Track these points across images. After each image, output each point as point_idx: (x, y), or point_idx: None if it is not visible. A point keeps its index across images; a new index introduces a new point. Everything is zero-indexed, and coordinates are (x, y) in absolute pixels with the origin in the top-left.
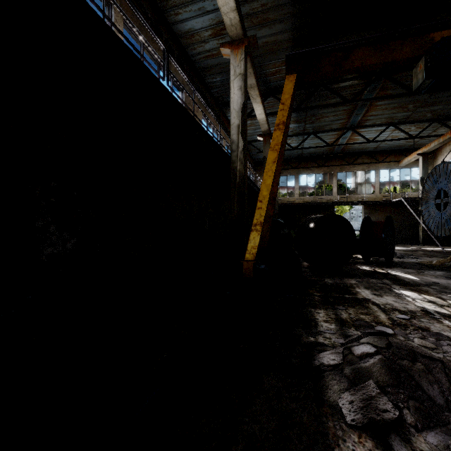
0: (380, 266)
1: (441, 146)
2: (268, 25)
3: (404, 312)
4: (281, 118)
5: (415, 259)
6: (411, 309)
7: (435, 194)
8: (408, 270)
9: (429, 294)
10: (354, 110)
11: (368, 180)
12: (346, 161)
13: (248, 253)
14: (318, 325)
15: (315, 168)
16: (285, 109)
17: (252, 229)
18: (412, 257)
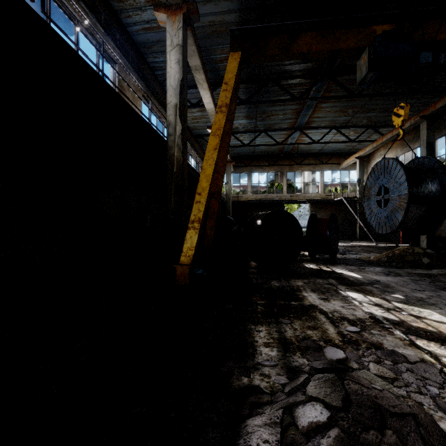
0: (326, 263)
1: (374, 151)
2: (213, 1)
3: (353, 322)
4: (224, 100)
5: (355, 255)
6: (360, 316)
7: (376, 191)
8: (351, 268)
9: (374, 294)
10: (302, 111)
11: (313, 181)
12: (294, 161)
13: (183, 255)
14: (256, 353)
15: (266, 166)
16: (228, 90)
17: (189, 226)
18: (353, 253)
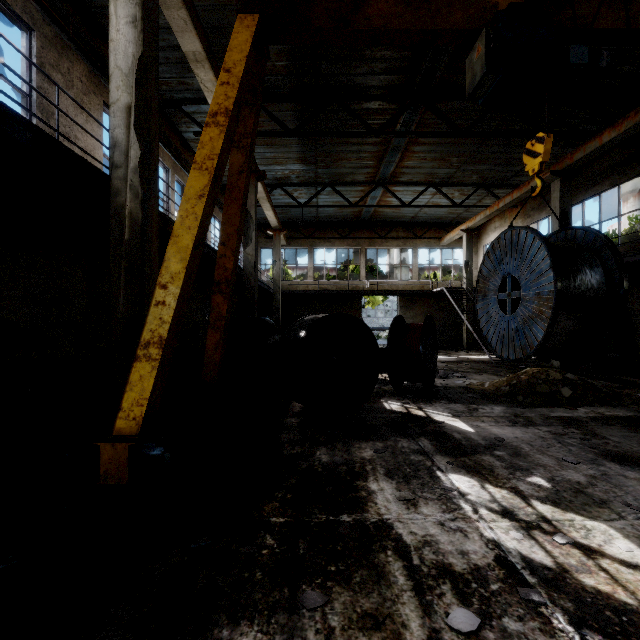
0: (417, 398)
1: (486, 222)
2: None
3: (463, 584)
4: (222, 101)
5: (462, 380)
6: (477, 557)
7: (498, 284)
8: (456, 408)
9: (497, 479)
10: (385, 155)
11: (405, 262)
12: (377, 232)
13: (123, 417)
14: None
15: (336, 239)
16: (231, 83)
17: (138, 355)
18: (458, 376)
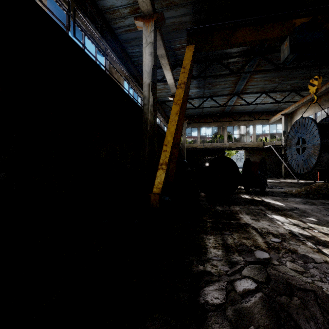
0: (257, 194)
1: (296, 109)
2: (174, 8)
3: (276, 235)
4: (182, 79)
5: (280, 189)
6: (282, 232)
7: (296, 141)
8: (276, 198)
9: (293, 217)
10: (239, 81)
11: (248, 132)
12: (233, 118)
13: (155, 187)
14: (207, 252)
15: (211, 122)
16: (185, 72)
17: (159, 168)
18: (278, 187)
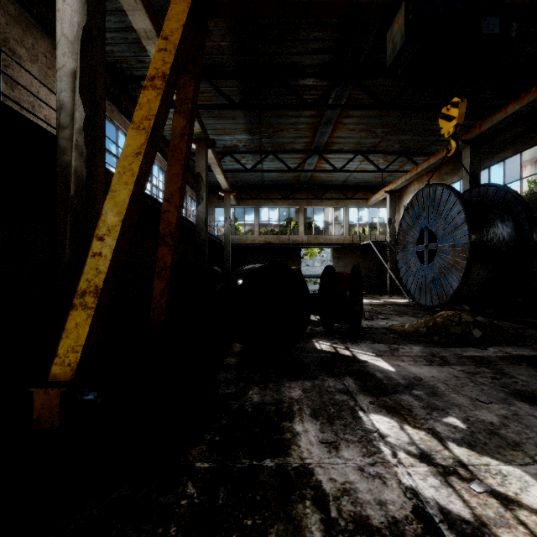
0: (345, 339)
1: (406, 185)
2: None
3: None
4: (160, 66)
5: (385, 321)
6: (395, 509)
7: (416, 237)
8: (379, 348)
9: (416, 420)
10: (319, 127)
11: (338, 220)
12: (313, 194)
13: (58, 363)
14: None
15: (279, 200)
16: (168, 49)
17: (75, 303)
18: (382, 318)
